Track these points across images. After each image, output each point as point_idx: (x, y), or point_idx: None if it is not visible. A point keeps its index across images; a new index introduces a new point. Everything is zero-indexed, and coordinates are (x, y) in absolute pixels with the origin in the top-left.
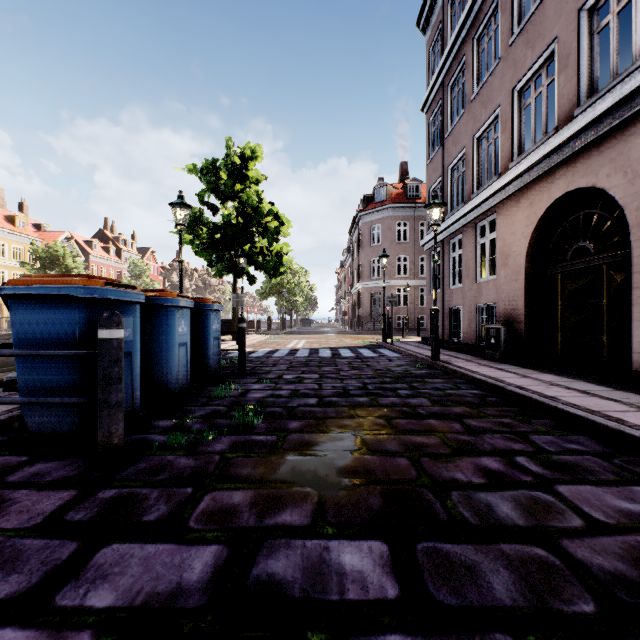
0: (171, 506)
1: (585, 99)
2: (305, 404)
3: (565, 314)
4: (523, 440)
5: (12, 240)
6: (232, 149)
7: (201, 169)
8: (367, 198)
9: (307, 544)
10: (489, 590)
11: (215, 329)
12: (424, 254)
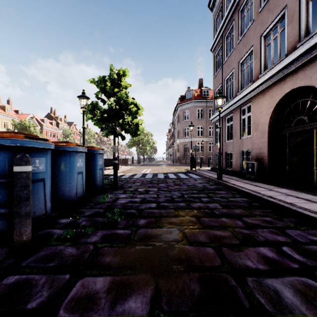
0: (51, 292)
1: (303, 38)
2: (149, 207)
3: (291, 155)
4: (282, 233)
5: (3, 118)
6: (113, 71)
7: (97, 81)
8: (182, 97)
9: None
10: None
11: (100, 164)
12: (211, 125)
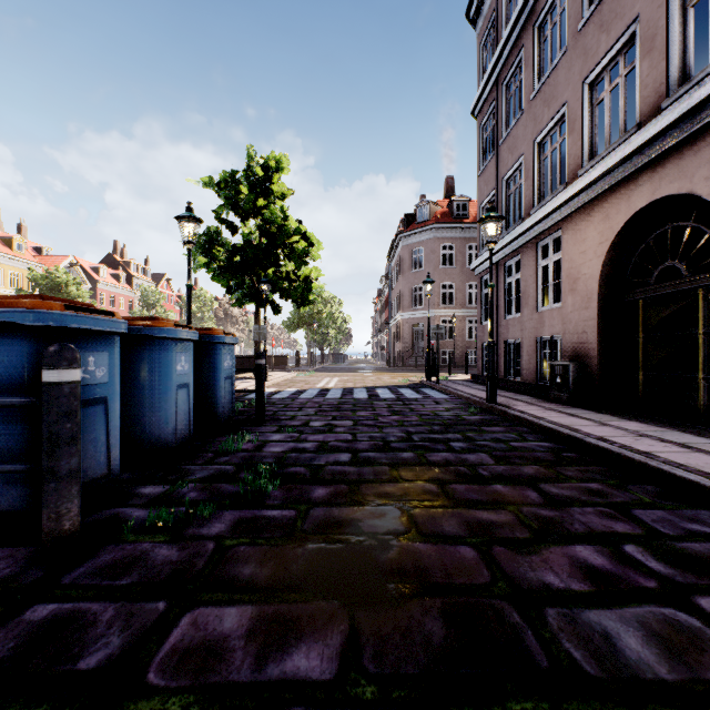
0: (127, 638)
1: (676, 88)
2: (335, 462)
3: (648, 348)
4: (625, 517)
5: (9, 265)
6: (254, 159)
7: (218, 182)
8: (408, 218)
9: None
10: None
11: (227, 366)
12: (472, 281)
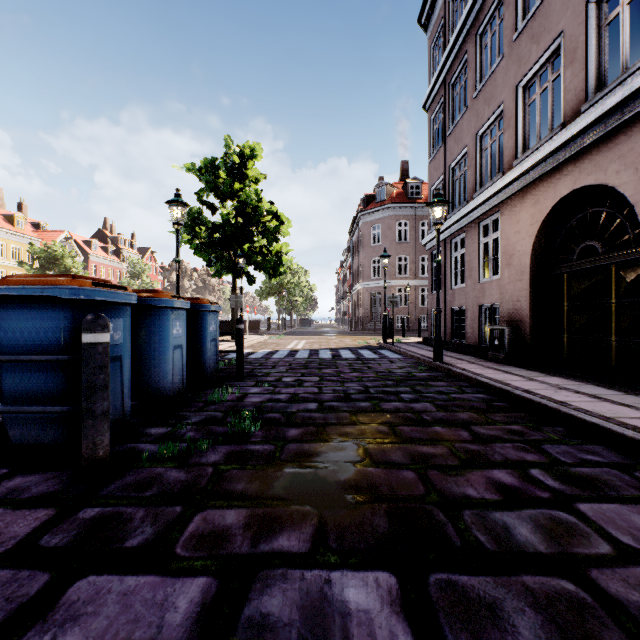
0: (157, 528)
1: (593, 94)
2: (305, 409)
3: (571, 315)
4: (536, 450)
5: (11, 240)
6: (231, 148)
7: (200, 168)
8: (367, 198)
9: (306, 576)
10: (515, 636)
11: (212, 330)
12: (425, 254)
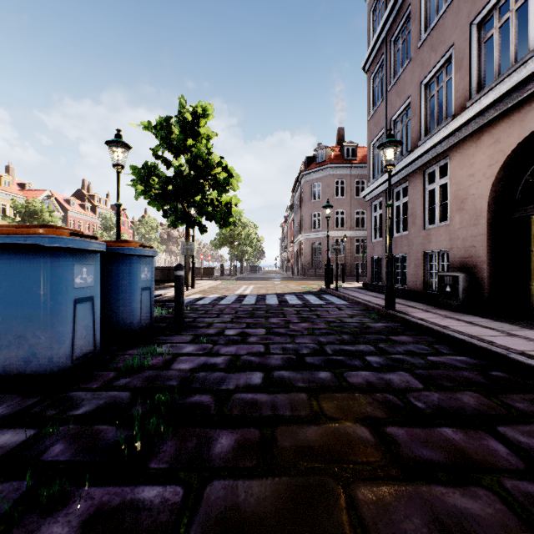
0: None
1: None
2: (246, 385)
3: None
4: None
5: None
6: (185, 107)
7: (155, 125)
8: (308, 160)
9: None
10: None
11: (144, 278)
12: (359, 208)
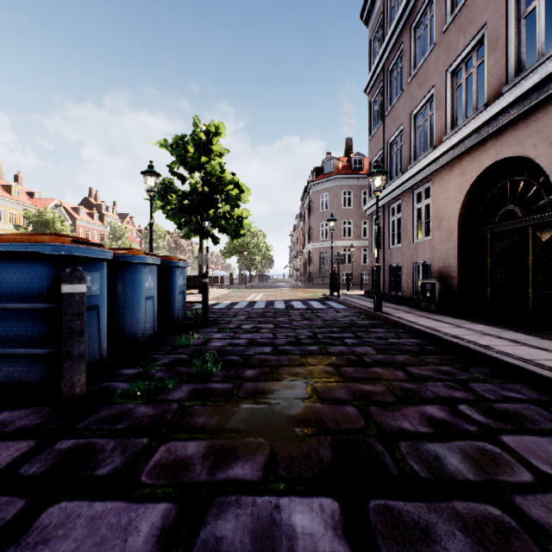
0: (125, 458)
1: (513, 77)
2: (260, 352)
3: (494, 270)
4: (463, 388)
5: (8, 206)
6: (198, 126)
7: (171, 144)
8: (317, 170)
9: (257, 502)
10: None
11: (180, 284)
12: (366, 219)
